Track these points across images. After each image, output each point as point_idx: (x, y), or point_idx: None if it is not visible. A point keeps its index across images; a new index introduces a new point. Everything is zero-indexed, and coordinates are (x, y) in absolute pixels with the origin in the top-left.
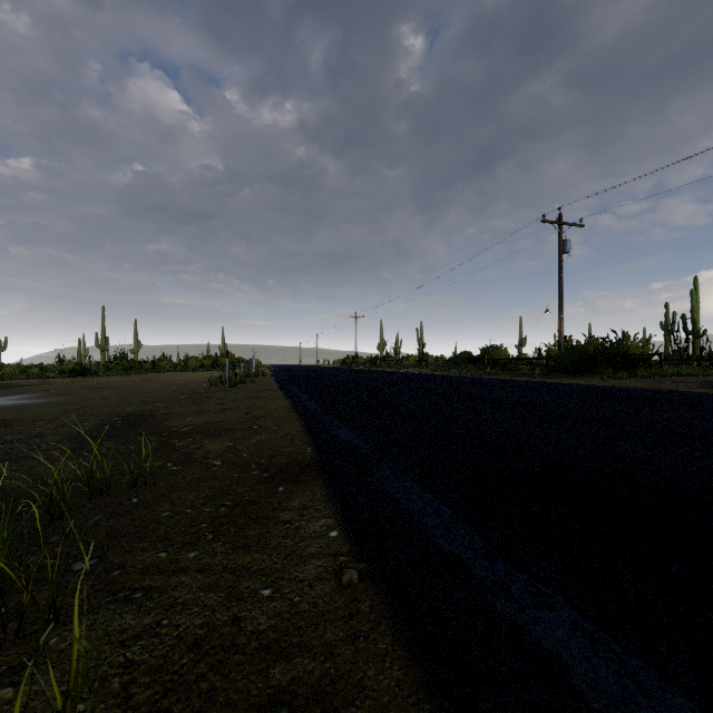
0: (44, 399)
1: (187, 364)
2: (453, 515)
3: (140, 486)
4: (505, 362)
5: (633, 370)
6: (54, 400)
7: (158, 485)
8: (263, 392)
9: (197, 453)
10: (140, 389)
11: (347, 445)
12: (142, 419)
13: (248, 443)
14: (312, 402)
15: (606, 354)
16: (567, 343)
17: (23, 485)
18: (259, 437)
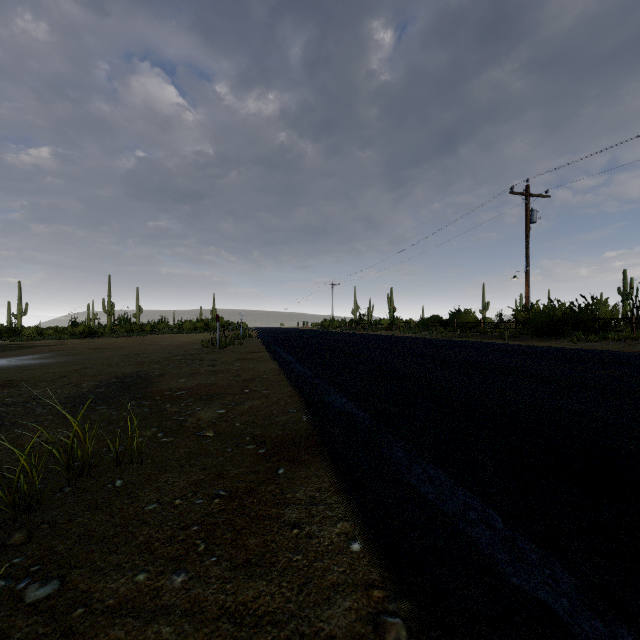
0: (52, 359)
1: (182, 327)
2: (507, 524)
3: (127, 463)
4: (473, 325)
5: (603, 333)
6: (61, 360)
7: (146, 462)
8: (251, 354)
9: (189, 422)
10: (139, 350)
11: (345, 414)
12: (137, 381)
13: (241, 410)
14: (299, 365)
15: (575, 318)
16: (534, 308)
17: (6, 458)
18: (251, 402)
